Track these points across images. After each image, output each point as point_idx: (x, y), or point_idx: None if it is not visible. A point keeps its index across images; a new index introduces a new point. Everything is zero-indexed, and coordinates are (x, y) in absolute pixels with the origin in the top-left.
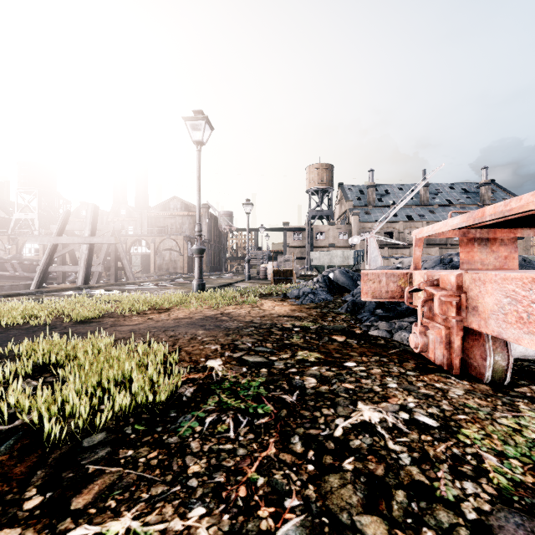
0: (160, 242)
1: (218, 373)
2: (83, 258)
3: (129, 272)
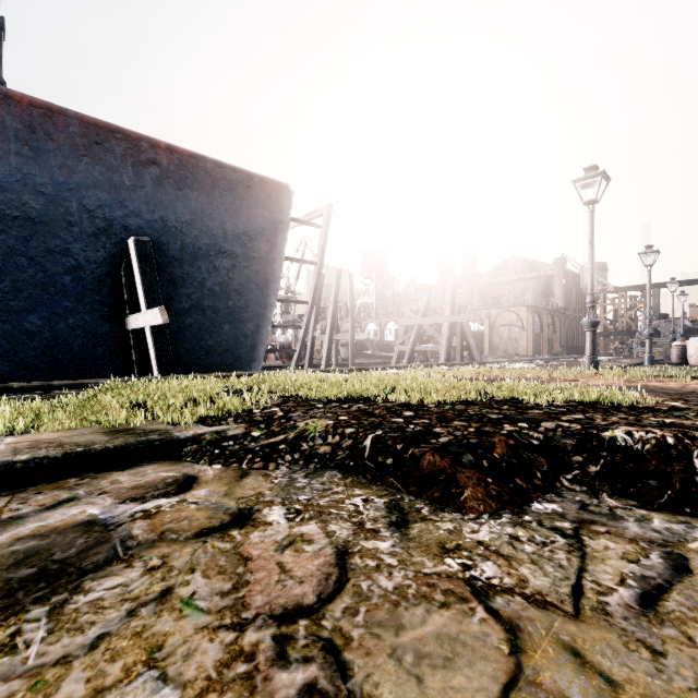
0: (495, 316)
1: (681, 406)
2: (444, 337)
3: (476, 351)
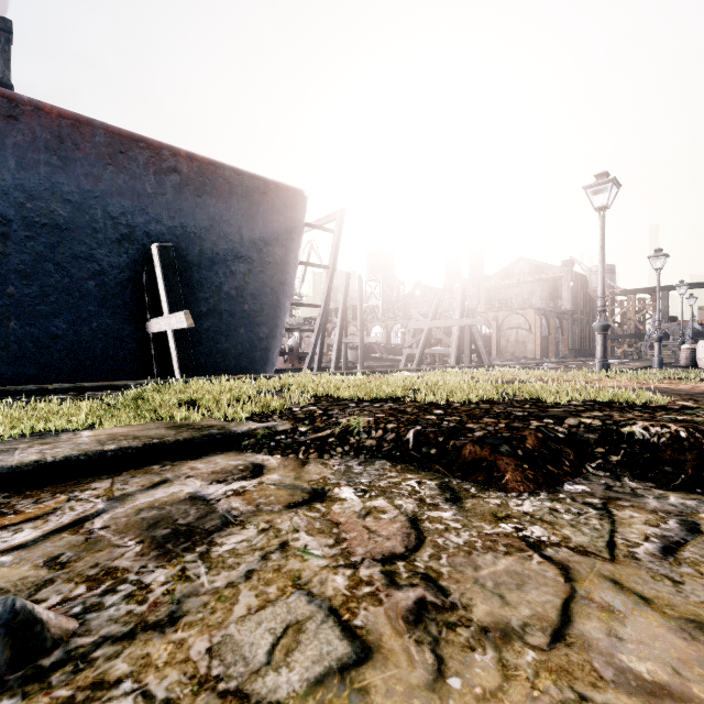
0: (503, 318)
1: (691, 405)
2: (454, 340)
3: (484, 354)
